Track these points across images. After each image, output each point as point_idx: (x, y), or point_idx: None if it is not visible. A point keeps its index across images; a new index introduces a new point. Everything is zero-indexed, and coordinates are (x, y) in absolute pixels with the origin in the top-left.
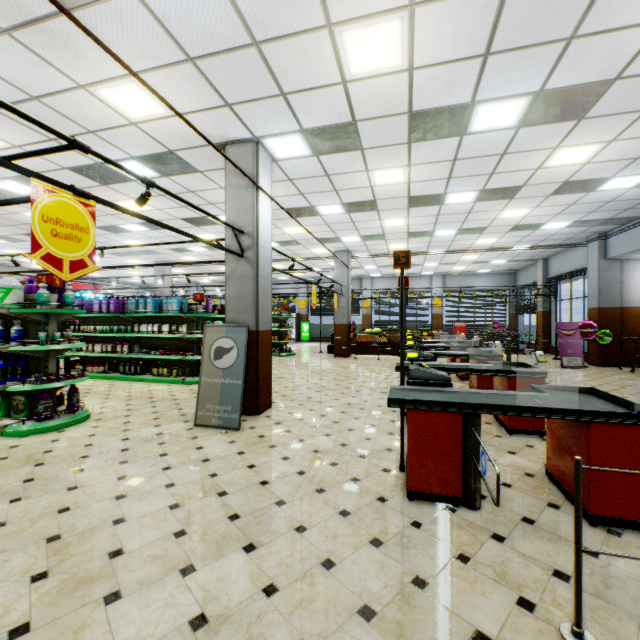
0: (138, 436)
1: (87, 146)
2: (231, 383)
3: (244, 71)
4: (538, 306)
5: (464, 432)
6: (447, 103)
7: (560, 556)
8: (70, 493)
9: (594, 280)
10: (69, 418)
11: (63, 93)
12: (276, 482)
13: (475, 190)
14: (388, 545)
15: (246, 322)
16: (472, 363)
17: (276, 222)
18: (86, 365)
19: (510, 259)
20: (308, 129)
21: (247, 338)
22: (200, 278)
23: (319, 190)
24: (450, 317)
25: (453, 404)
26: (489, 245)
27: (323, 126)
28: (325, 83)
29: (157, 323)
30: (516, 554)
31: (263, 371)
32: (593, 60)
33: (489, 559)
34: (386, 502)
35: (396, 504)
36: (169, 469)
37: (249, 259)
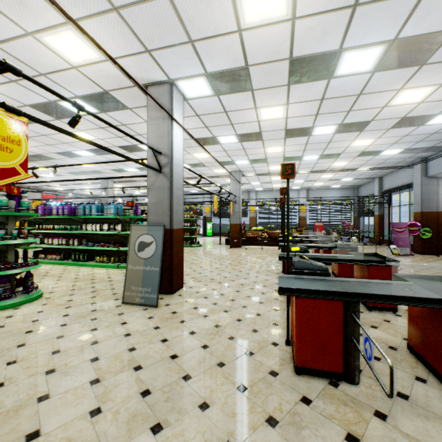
0: (76, 312)
1: (18, 69)
2: (151, 270)
3: (159, 20)
4: (375, 211)
5: (344, 317)
6: (320, 50)
7: (441, 437)
8: (8, 368)
9: (418, 192)
10: (24, 297)
11: (15, 40)
12: (184, 356)
13: (335, 124)
14: (283, 424)
15: (163, 222)
16: (334, 253)
17: (188, 149)
18: (47, 254)
19: (355, 177)
20: (211, 73)
21: (163, 235)
22: (135, 191)
23: (219, 124)
24: (312, 219)
25: (335, 293)
26: (341, 167)
27: (222, 70)
28: (224, 31)
29: (99, 223)
30: (401, 435)
31: (176, 260)
32: (441, 11)
33: (377, 441)
34: (277, 376)
35: (286, 378)
36: (96, 343)
37: (165, 174)
